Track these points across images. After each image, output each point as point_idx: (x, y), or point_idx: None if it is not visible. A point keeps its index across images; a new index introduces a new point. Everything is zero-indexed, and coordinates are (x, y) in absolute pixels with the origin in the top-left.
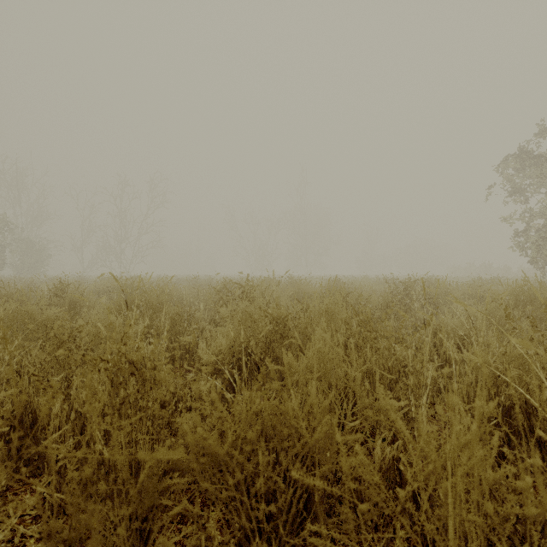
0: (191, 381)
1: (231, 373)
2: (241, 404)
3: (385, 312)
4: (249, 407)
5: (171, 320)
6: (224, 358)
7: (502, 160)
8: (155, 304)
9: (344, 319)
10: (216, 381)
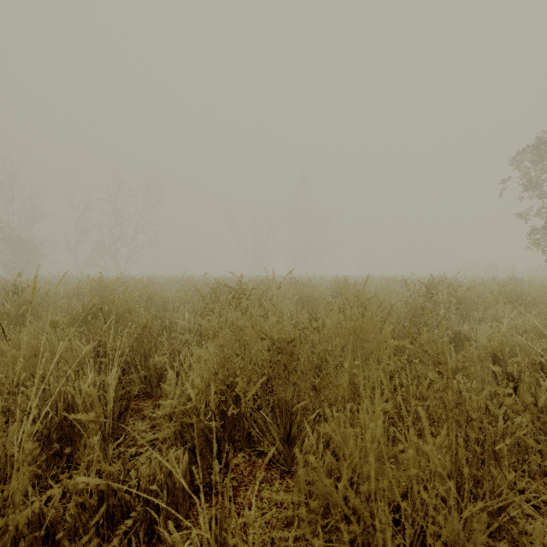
0: (157, 425)
1: (208, 428)
2: (209, 538)
3: (413, 321)
4: (227, 540)
5: (137, 336)
6: (200, 399)
7: (518, 152)
8: (120, 313)
9: (387, 347)
10: (180, 449)
